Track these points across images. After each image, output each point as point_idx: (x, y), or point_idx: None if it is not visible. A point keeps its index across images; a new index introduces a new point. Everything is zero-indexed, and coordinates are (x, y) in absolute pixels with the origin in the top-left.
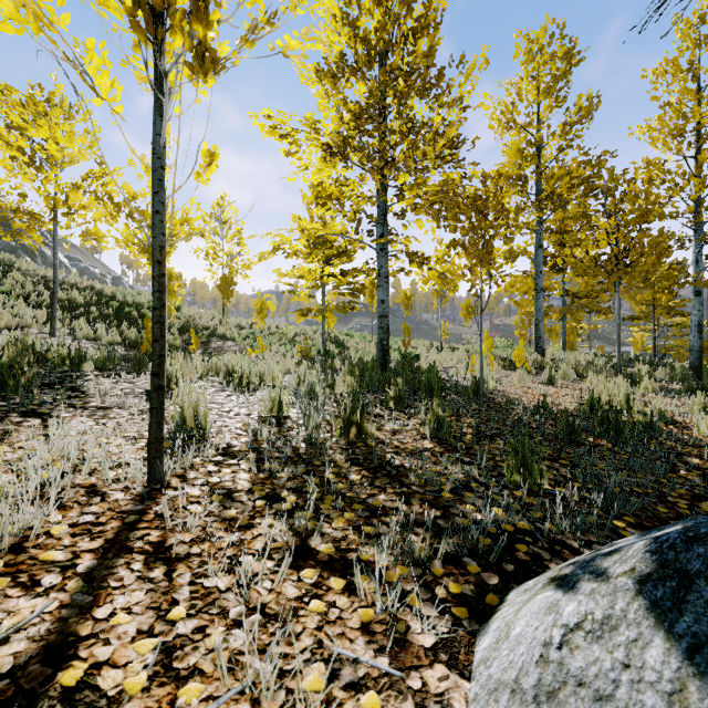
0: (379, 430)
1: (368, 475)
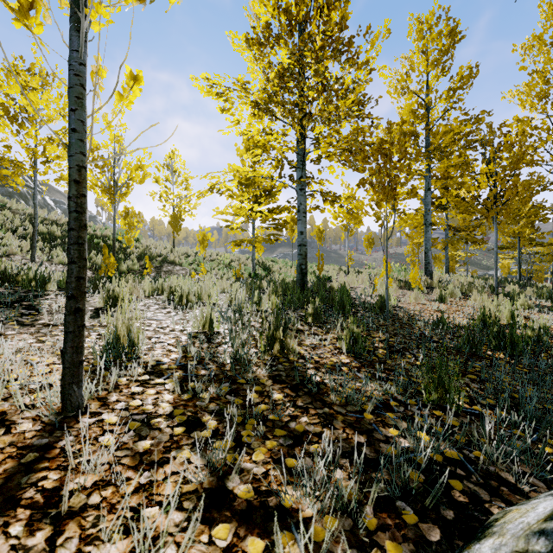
0: (300, 345)
1: (291, 393)
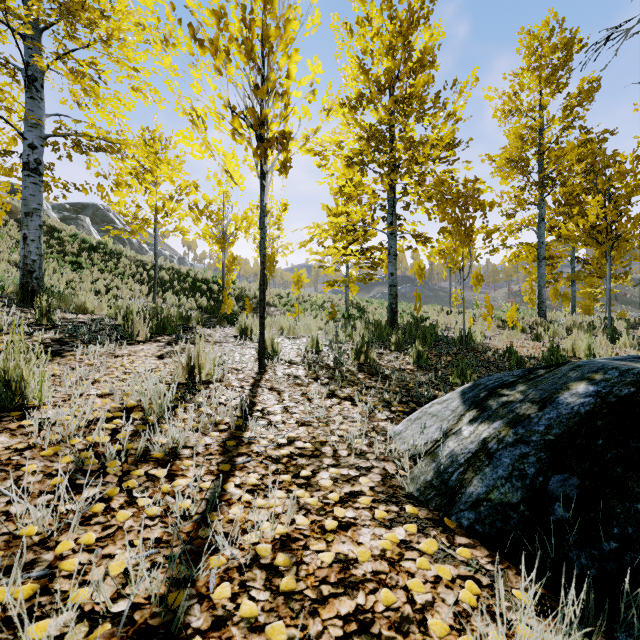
0: (380, 360)
1: (369, 376)
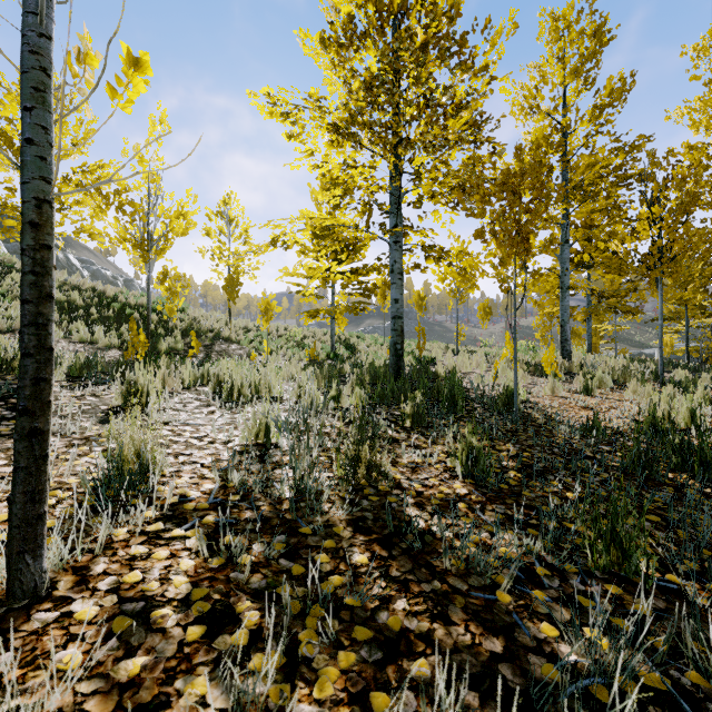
0: (395, 465)
1: (380, 552)
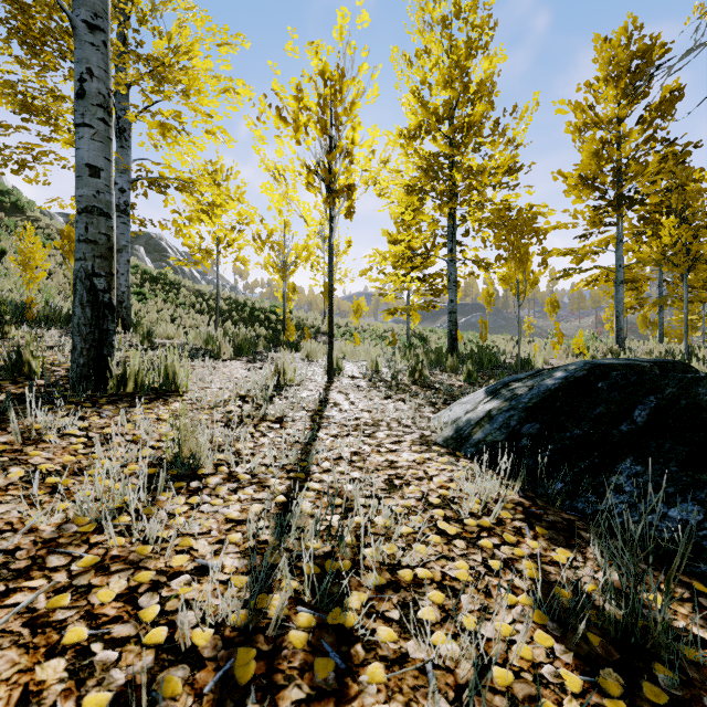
0: (434, 378)
1: (421, 388)
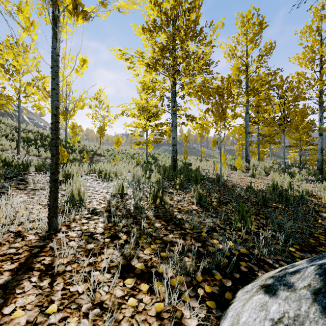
0: (171, 200)
1: (165, 223)
